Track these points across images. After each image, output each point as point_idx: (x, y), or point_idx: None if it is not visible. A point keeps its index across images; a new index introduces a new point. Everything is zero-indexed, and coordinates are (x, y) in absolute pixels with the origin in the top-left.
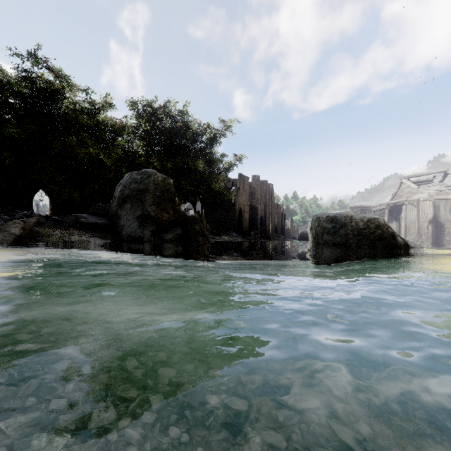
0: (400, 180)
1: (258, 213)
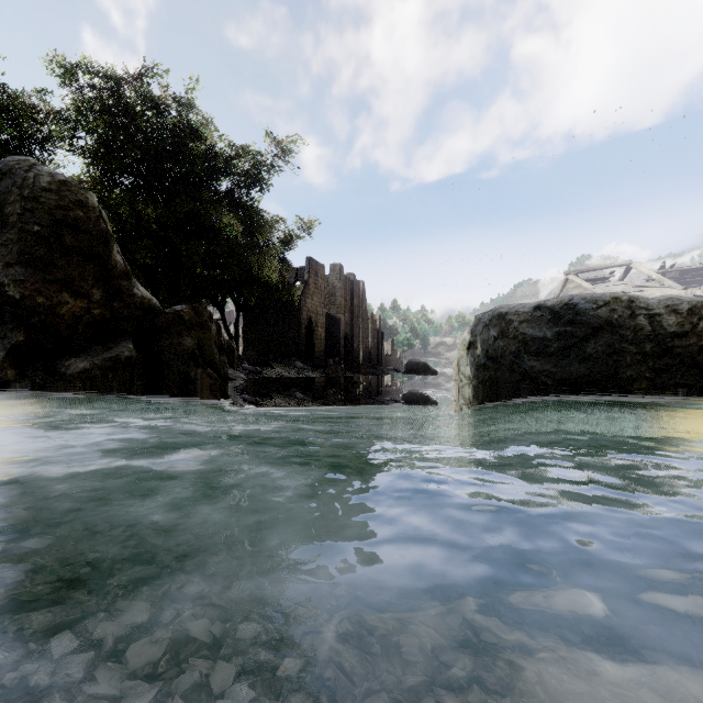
0: (565, 275)
1: (341, 329)
